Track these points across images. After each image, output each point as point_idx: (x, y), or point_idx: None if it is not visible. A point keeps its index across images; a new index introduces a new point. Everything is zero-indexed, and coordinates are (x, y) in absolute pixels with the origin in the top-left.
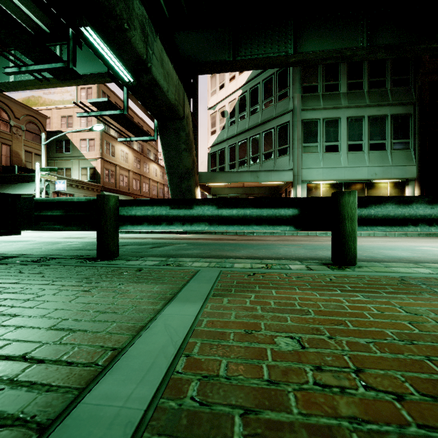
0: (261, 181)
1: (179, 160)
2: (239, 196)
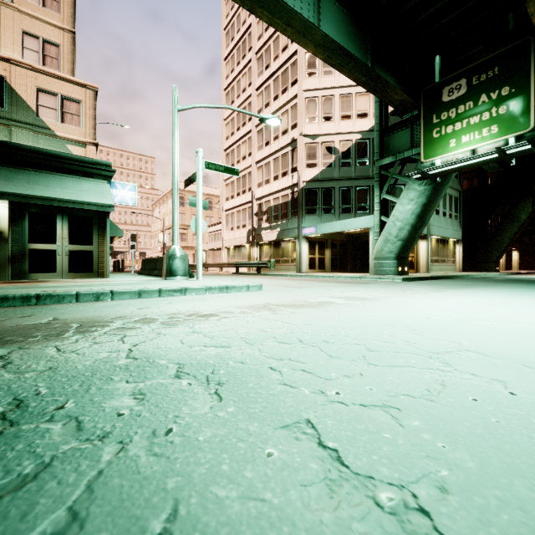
0: None
1: (433, 206)
2: (325, 241)
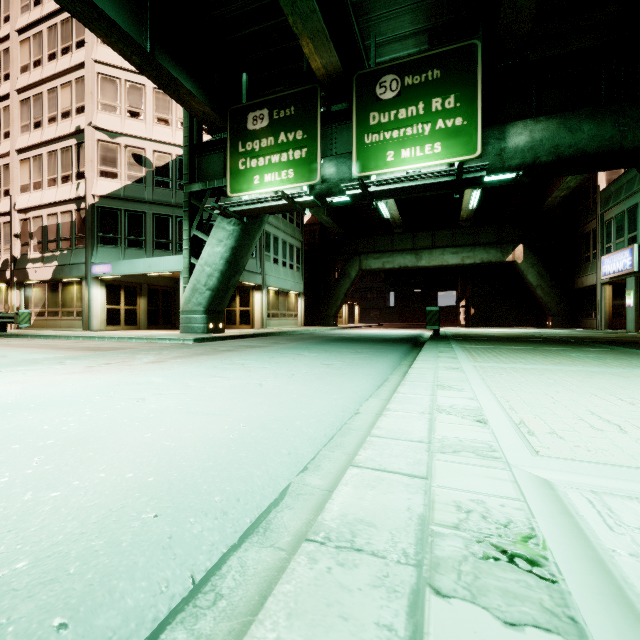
0: (245, 281)
1: (246, 251)
2: (137, 286)
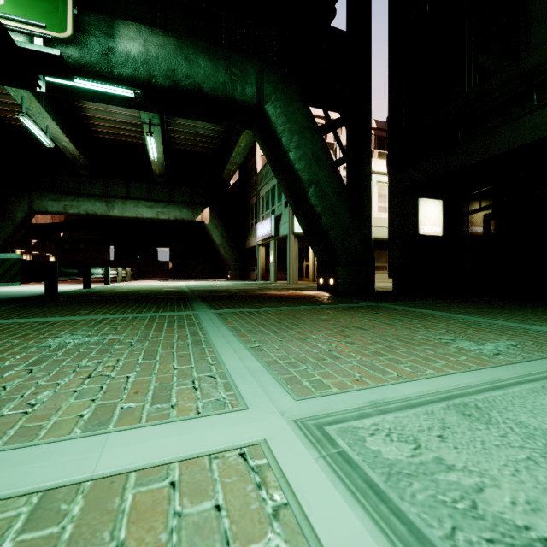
0: None
1: None
2: None
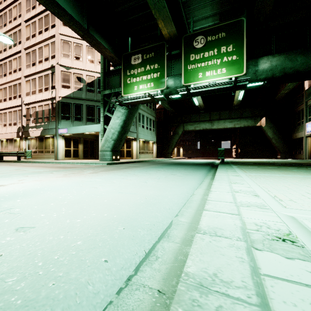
0: (129, 136)
1: (130, 122)
2: (78, 139)
